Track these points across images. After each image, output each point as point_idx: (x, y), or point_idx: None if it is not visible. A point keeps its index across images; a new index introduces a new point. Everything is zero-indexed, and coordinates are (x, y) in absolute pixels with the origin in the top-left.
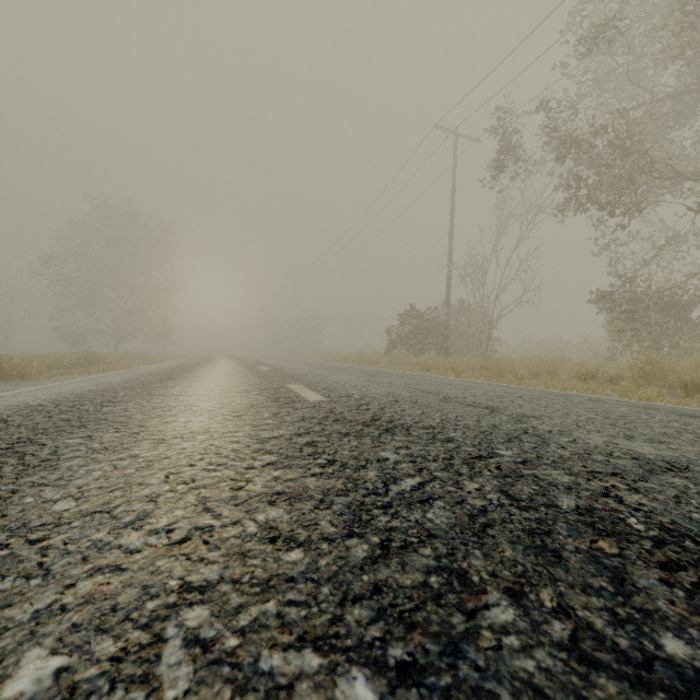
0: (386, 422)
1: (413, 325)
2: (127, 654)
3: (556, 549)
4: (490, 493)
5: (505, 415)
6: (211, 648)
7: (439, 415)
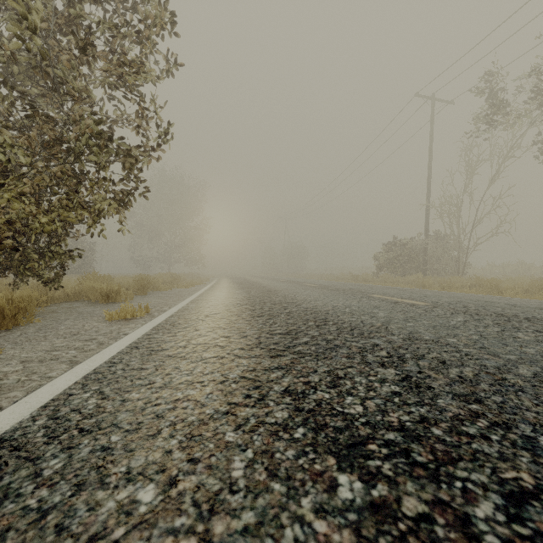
0: (513, 316)
1: (396, 252)
2: None
3: None
4: None
5: None
6: None
7: (536, 313)
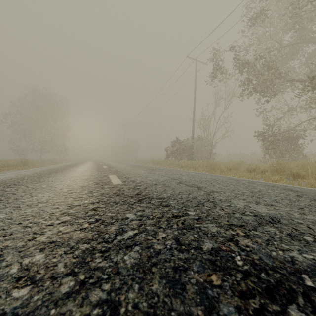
0: (142, 196)
1: (177, 147)
2: None
3: (184, 282)
4: (169, 240)
5: (204, 191)
6: None
7: (171, 191)
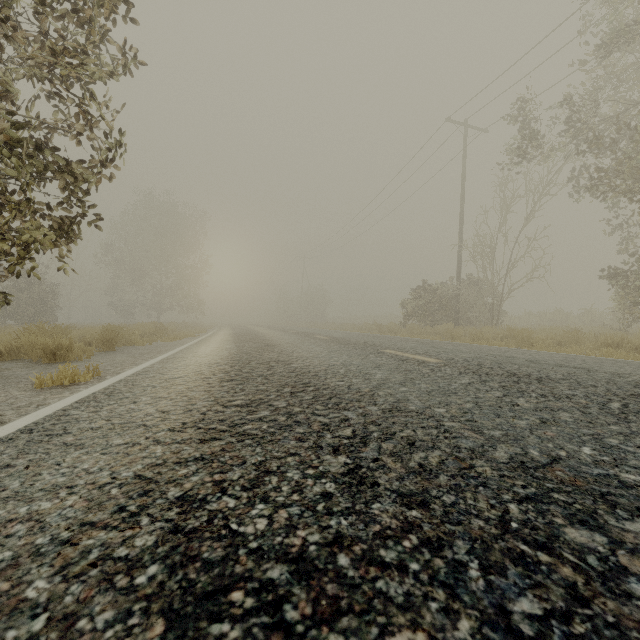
0: (526, 376)
1: (426, 298)
2: (609, 447)
3: None
4: None
5: (602, 372)
6: (639, 447)
7: (552, 372)
